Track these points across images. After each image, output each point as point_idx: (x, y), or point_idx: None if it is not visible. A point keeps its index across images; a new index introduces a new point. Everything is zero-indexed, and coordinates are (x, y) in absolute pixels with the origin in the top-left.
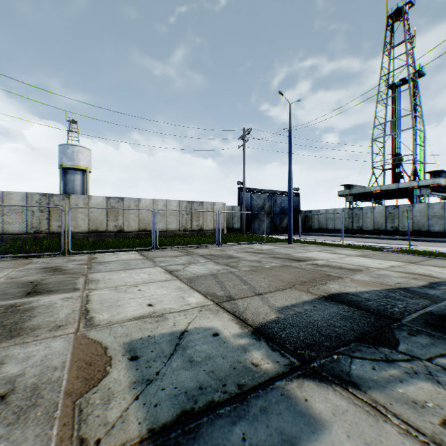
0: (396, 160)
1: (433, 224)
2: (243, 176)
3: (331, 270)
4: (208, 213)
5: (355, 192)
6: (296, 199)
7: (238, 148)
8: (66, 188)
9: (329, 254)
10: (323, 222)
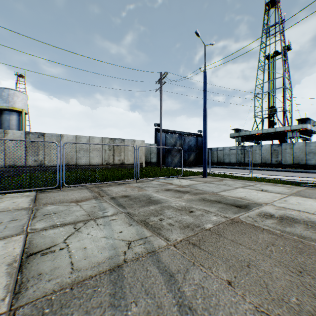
0: (272, 111)
1: (310, 158)
2: (160, 116)
3: (314, 233)
4: (128, 149)
5: (242, 134)
6: (200, 139)
7: (156, 91)
8: (2, 127)
9: (260, 192)
10: (221, 157)
